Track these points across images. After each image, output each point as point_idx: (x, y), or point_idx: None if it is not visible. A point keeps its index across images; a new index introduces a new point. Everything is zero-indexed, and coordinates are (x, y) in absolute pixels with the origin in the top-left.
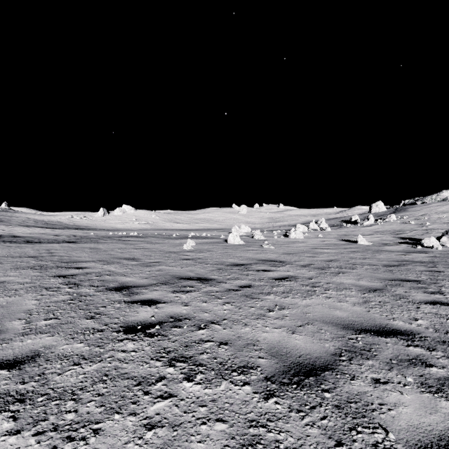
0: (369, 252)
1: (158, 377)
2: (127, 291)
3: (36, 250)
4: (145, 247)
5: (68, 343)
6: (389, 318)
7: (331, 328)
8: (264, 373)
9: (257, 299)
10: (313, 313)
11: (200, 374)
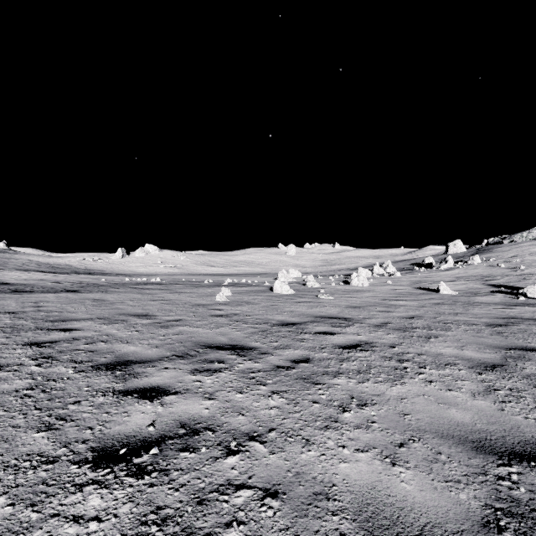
0: (458, 304)
1: None
2: (123, 371)
3: (20, 303)
4: (166, 298)
5: None
6: None
7: (456, 450)
8: None
9: (321, 384)
10: (414, 414)
11: None
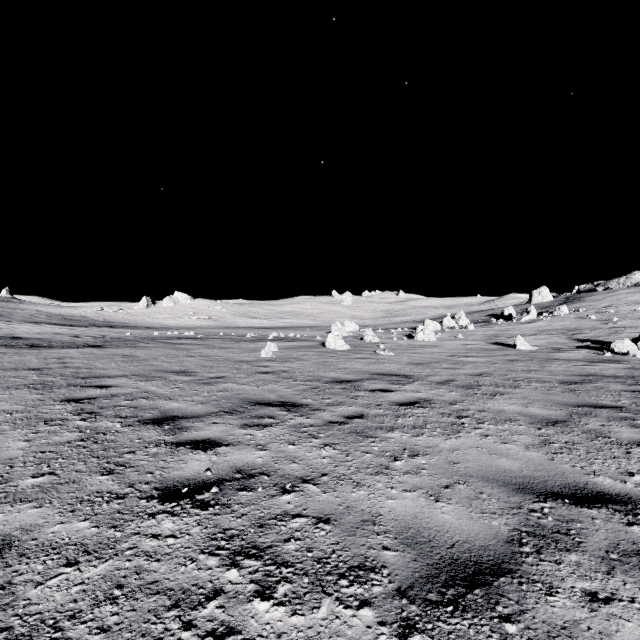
0: (535, 361)
1: (211, 589)
2: (171, 425)
3: (42, 359)
4: (204, 354)
5: (63, 520)
6: (588, 472)
7: (497, 491)
8: (395, 581)
9: (375, 438)
10: (464, 462)
11: (284, 584)
